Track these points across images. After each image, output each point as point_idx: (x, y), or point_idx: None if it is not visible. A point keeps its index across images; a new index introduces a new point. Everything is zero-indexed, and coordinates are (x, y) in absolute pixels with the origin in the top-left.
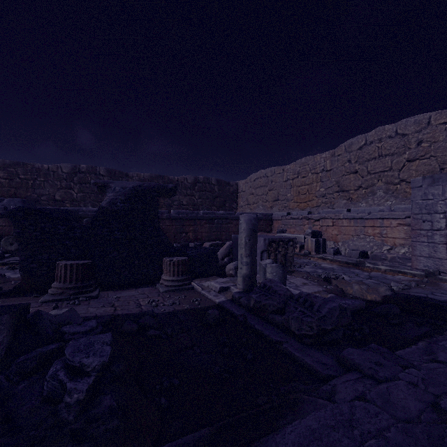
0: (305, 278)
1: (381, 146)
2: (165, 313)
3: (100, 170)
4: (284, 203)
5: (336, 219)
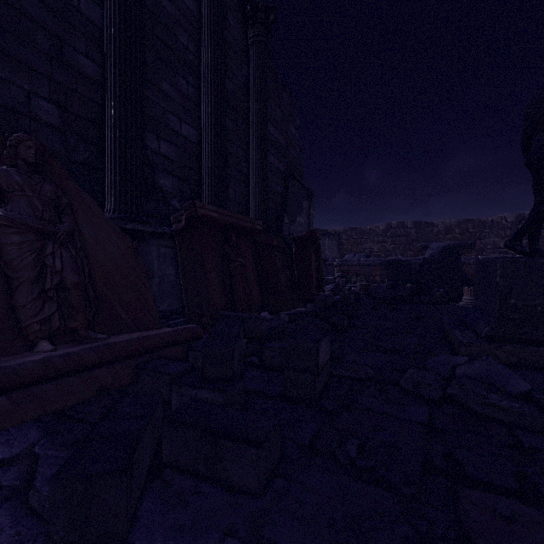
0: None
1: None
2: None
3: (408, 224)
4: None
5: None
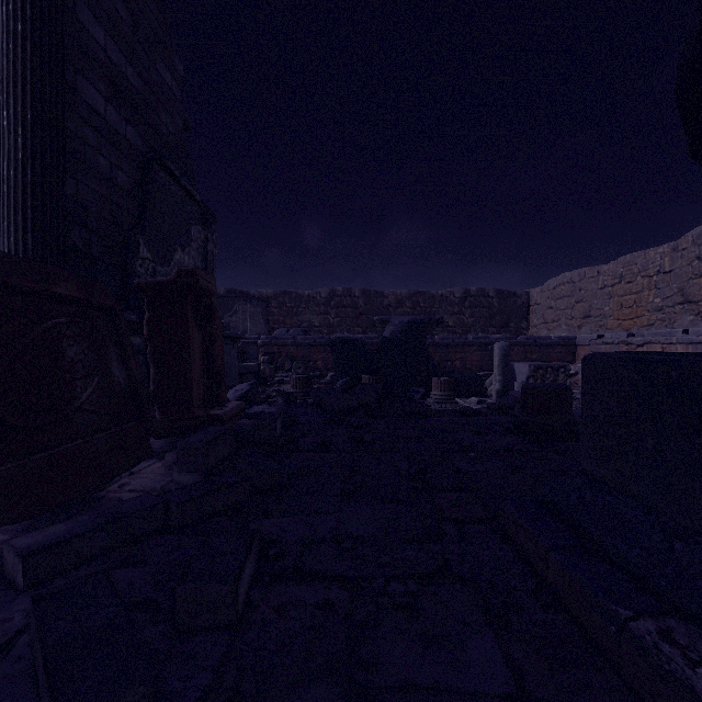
0: None
1: None
2: (436, 409)
3: (355, 292)
4: (599, 321)
5: (668, 344)
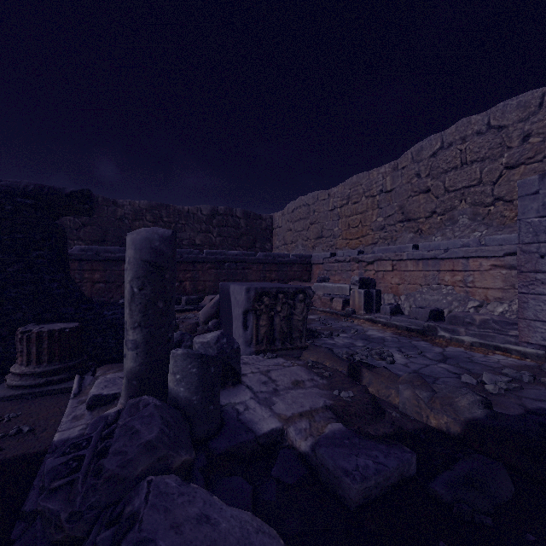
0: (310, 366)
1: (465, 148)
2: None
3: None
4: (330, 241)
5: (398, 261)
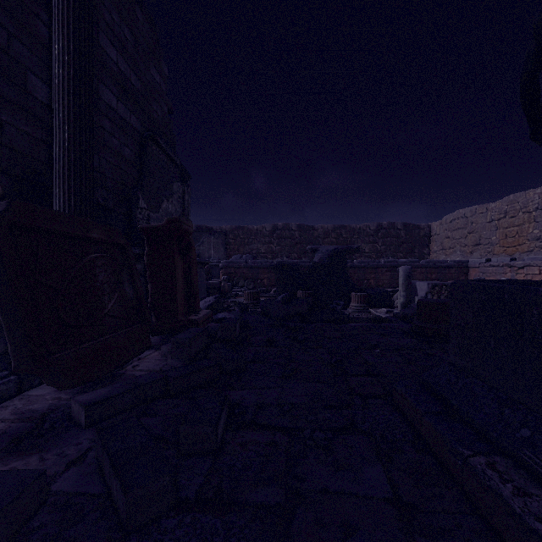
0: None
1: None
2: (354, 317)
3: (292, 226)
4: (487, 248)
5: None
